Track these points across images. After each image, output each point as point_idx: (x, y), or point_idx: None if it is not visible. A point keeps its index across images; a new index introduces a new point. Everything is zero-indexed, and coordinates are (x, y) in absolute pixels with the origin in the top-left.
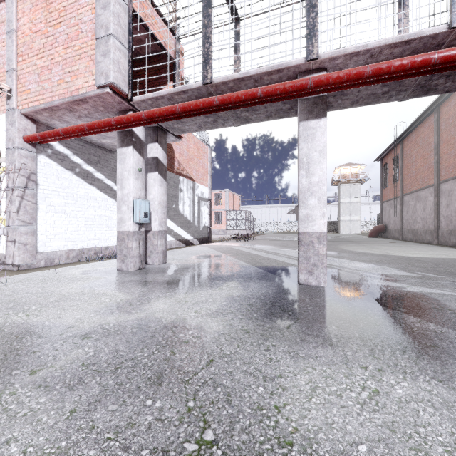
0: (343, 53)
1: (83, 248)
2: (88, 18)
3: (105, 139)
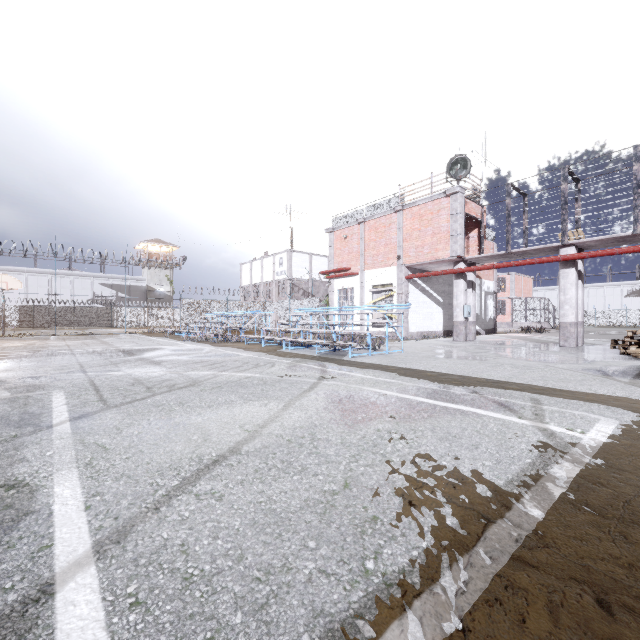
0: (580, 241)
1: (421, 331)
2: (445, 225)
3: (435, 268)
